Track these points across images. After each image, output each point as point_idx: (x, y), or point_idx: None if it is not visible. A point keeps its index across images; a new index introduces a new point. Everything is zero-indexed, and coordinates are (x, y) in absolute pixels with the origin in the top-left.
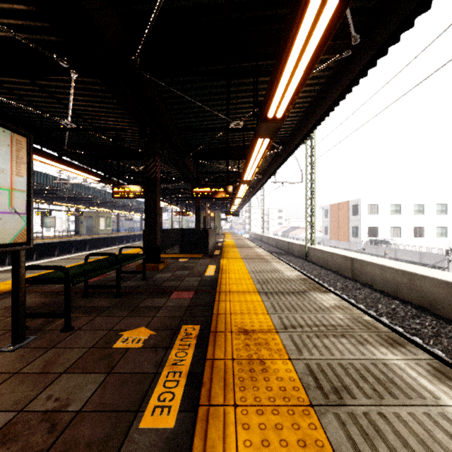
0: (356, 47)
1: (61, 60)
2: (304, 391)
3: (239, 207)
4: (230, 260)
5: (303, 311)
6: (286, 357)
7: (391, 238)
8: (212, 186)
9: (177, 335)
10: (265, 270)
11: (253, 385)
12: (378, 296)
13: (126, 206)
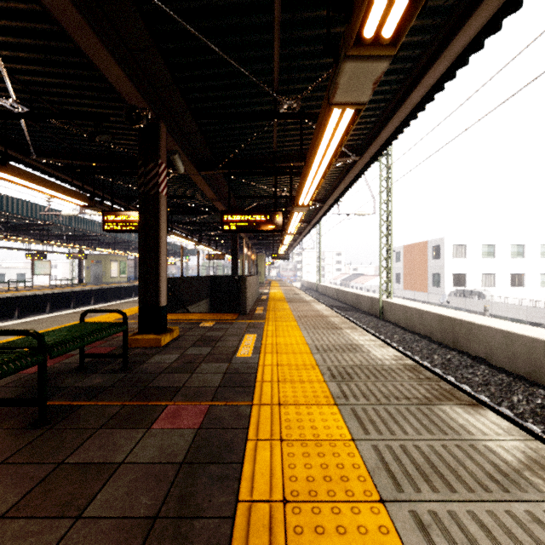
0: None
1: None
2: None
3: (288, 249)
4: (279, 325)
5: (465, 484)
6: None
7: (483, 288)
8: (251, 213)
9: None
10: (338, 345)
11: None
12: (506, 379)
13: None
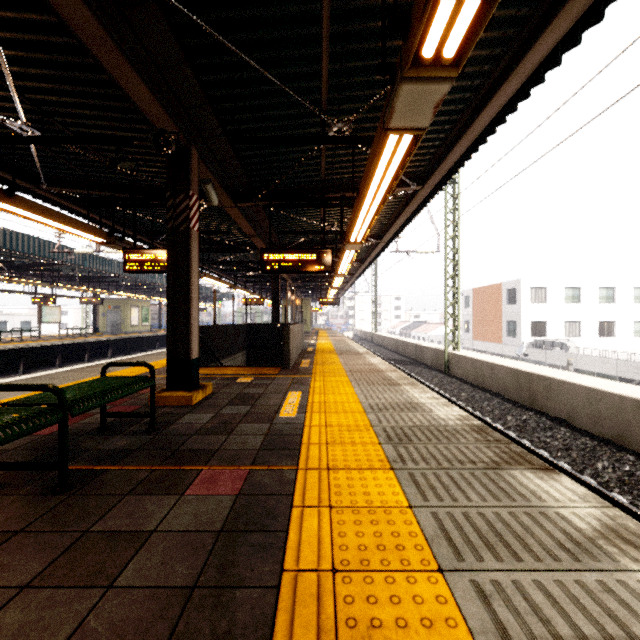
0: None
1: None
2: None
3: (339, 293)
4: (328, 381)
5: (532, 553)
6: None
7: (566, 338)
8: (296, 252)
9: None
10: (395, 403)
11: None
12: (590, 444)
13: None
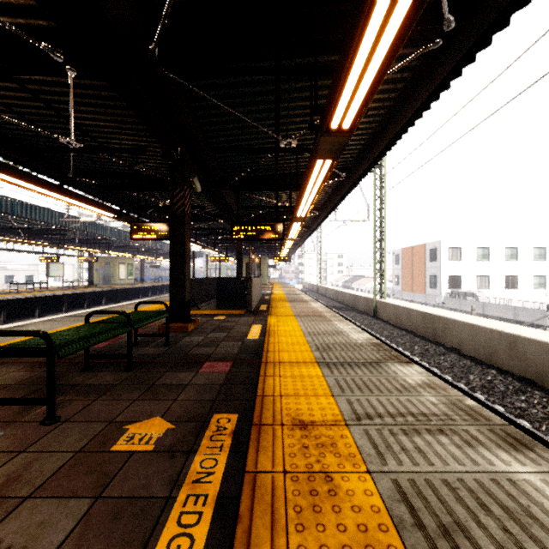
0: (448, 35)
1: (53, 51)
2: (397, 533)
3: (290, 252)
4: (280, 319)
5: (380, 391)
6: (363, 468)
7: (478, 289)
8: (257, 224)
9: (205, 429)
10: (325, 331)
11: (316, 520)
12: (469, 364)
13: (151, 250)
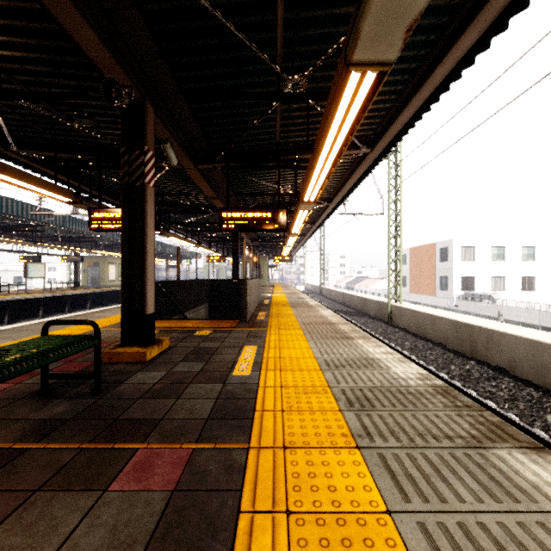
0: None
1: None
2: None
3: (292, 252)
4: (282, 334)
5: None
6: None
7: (492, 291)
8: (252, 211)
9: None
10: (350, 359)
11: None
12: (535, 394)
13: None
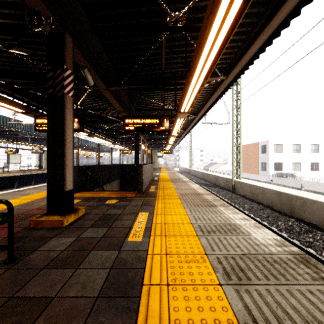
0: None
1: None
2: None
3: (171, 147)
4: (166, 203)
5: None
6: None
7: (293, 171)
8: (146, 118)
9: None
10: (218, 224)
11: None
12: None
13: (83, 146)
